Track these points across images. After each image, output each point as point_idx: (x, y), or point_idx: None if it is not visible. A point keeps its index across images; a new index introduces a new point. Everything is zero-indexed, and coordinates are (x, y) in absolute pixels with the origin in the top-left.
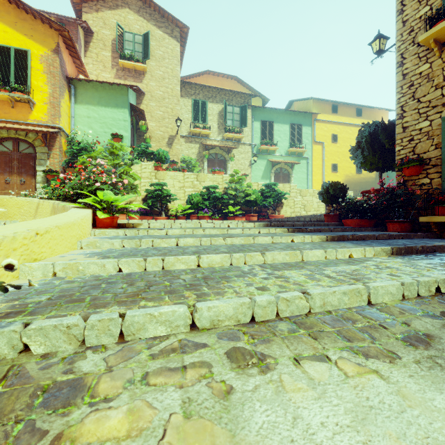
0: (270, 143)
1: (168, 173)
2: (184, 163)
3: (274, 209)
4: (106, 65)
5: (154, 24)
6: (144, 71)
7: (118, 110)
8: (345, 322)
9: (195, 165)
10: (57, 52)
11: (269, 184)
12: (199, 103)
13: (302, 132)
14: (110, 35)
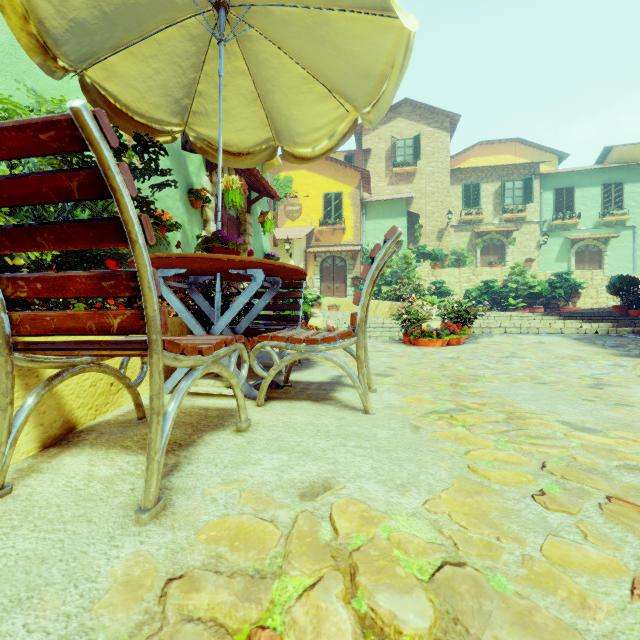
0: (569, 216)
1: (444, 270)
2: (454, 254)
3: (567, 301)
4: (381, 175)
5: (424, 123)
6: (415, 172)
7: (398, 220)
8: (547, 334)
9: (467, 256)
10: (359, 188)
11: (559, 273)
12: (470, 187)
13: (623, 192)
14: (384, 147)
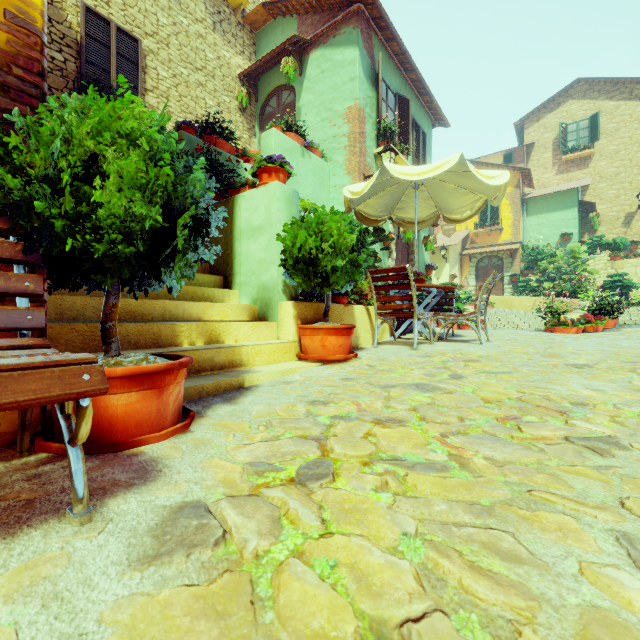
0: None
1: (628, 261)
2: None
3: None
4: (547, 166)
5: (604, 98)
6: (591, 155)
7: (566, 211)
8: None
9: None
10: (518, 186)
11: None
12: None
13: None
14: (551, 136)
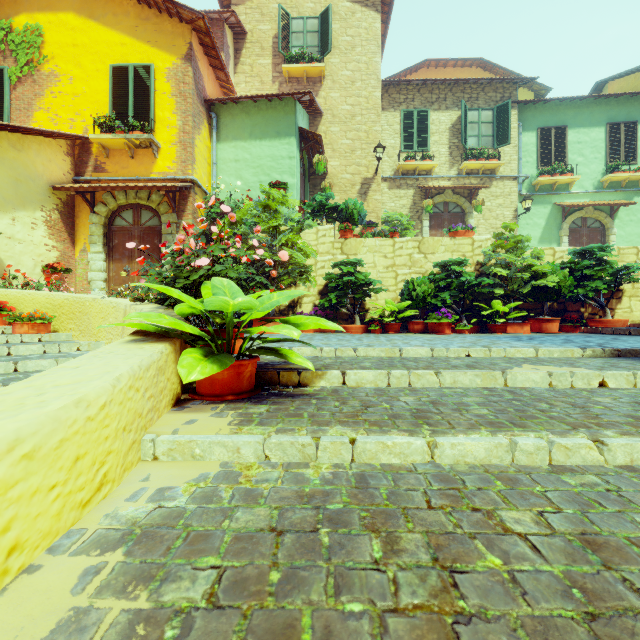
0: (560, 170)
1: (364, 242)
2: (388, 224)
3: (603, 305)
4: (264, 79)
5: None
6: (322, 75)
7: (280, 142)
8: None
9: (408, 227)
10: (189, 58)
11: (588, 249)
12: (413, 115)
13: (637, 137)
14: (270, 30)
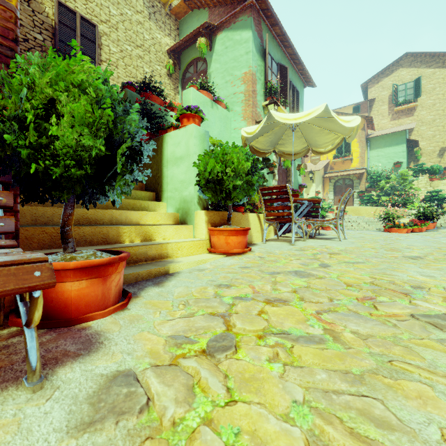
0: None
1: (442, 181)
2: None
3: None
4: (384, 114)
5: (424, 67)
6: (415, 107)
7: (398, 147)
8: None
9: None
10: (363, 129)
11: None
12: None
13: None
14: (387, 93)
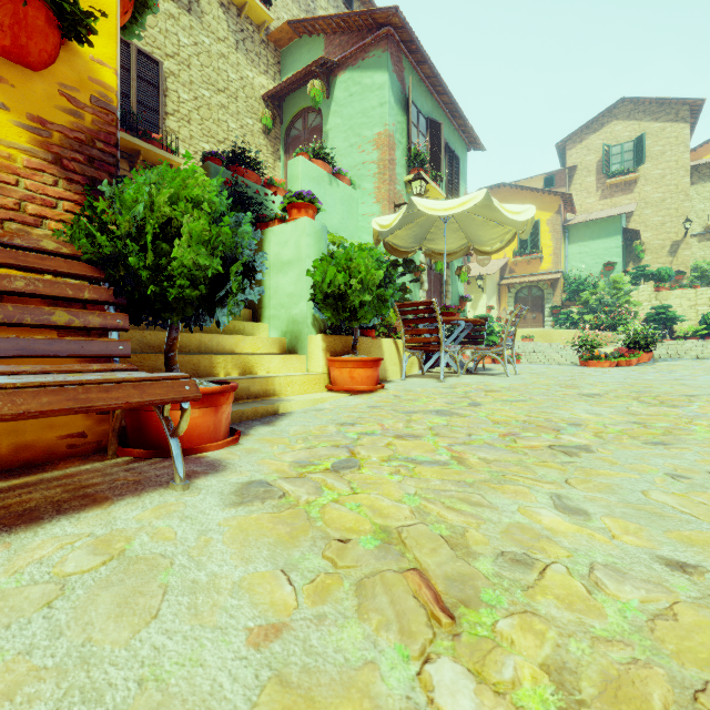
0: None
1: (672, 292)
2: (696, 270)
3: None
4: (590, 190)
5: (649, 120)
6: (636, 179)
7: (610, 239)
8: None
9: None
10: (559, 212)
11: None
12: None
13: None
14: (595, 158)
